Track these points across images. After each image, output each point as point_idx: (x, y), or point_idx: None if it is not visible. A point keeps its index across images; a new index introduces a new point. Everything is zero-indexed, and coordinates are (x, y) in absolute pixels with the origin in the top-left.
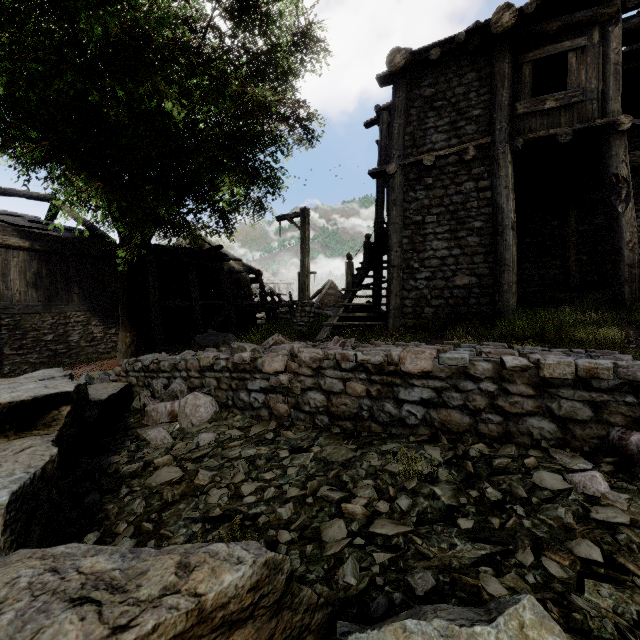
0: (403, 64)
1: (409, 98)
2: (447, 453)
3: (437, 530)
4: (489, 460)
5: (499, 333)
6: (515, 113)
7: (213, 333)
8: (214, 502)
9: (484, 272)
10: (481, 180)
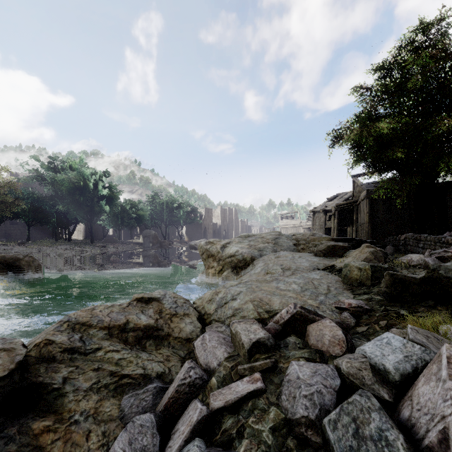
0: None
1: None
2: None
3: None
4: None
5: None
6: None
7: None
8: None
9: None
10: None
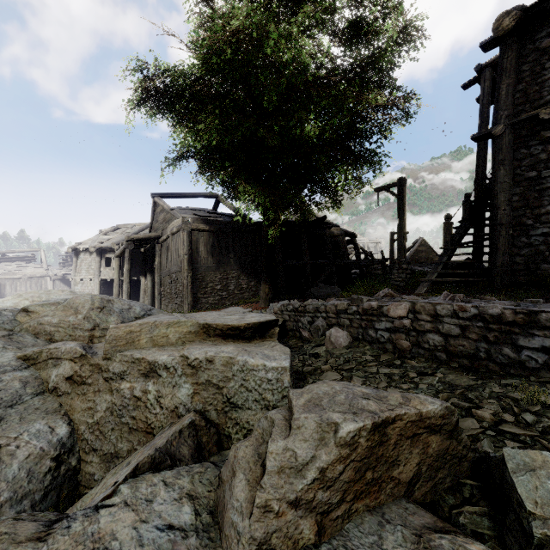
0: (513, 25)
1: (520, 55)
2: None
3: None
4: None
5: None
6: None
7: (323, 286)
8: None
9: None
10: None
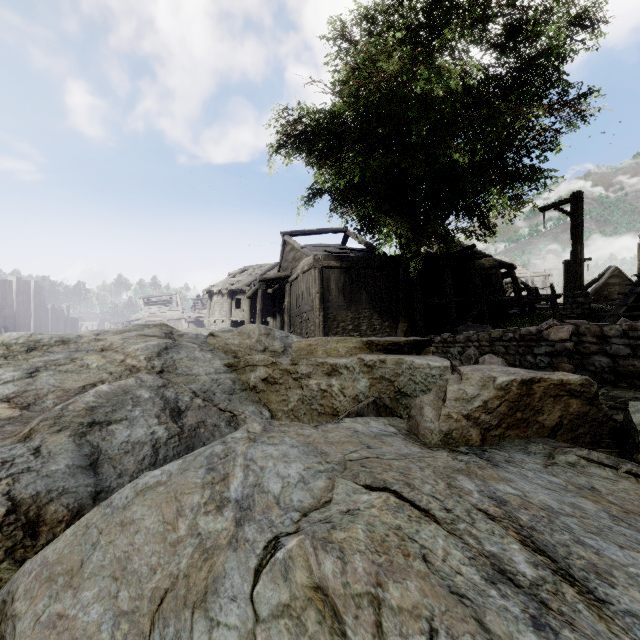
0: None
1: None
2: None
3: None
4: None
5: None
6: None
7: (472, 325)
8: None
9: None
10: None
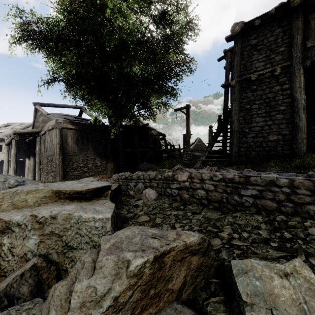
0: (239, 30)
1: (243, 46)
2: (265, 218)
3: (260, 245)
4: (286, 222)
5: (295, 165)
6: (305, 47)
7: (146, 164)
8: (165, 229)
9: (286, 133)
10: (284, 84)
